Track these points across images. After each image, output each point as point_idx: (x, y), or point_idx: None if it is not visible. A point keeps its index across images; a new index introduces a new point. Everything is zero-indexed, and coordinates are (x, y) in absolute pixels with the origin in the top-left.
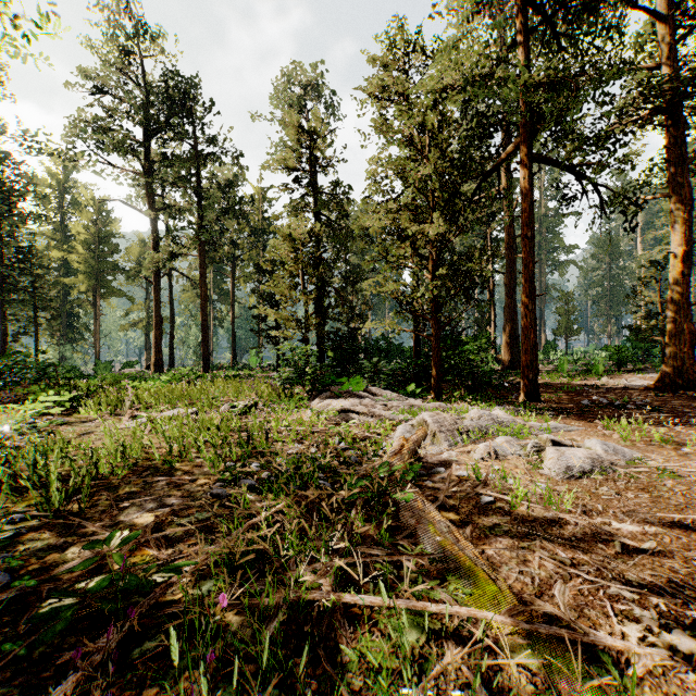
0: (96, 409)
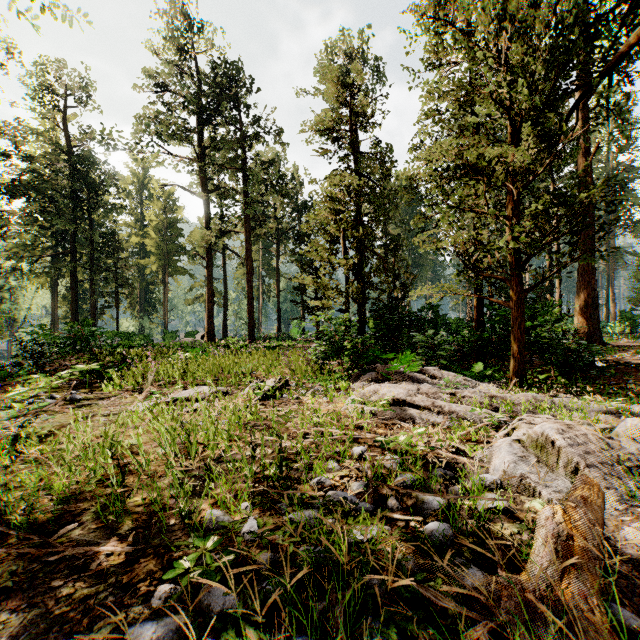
0: (119, 383)
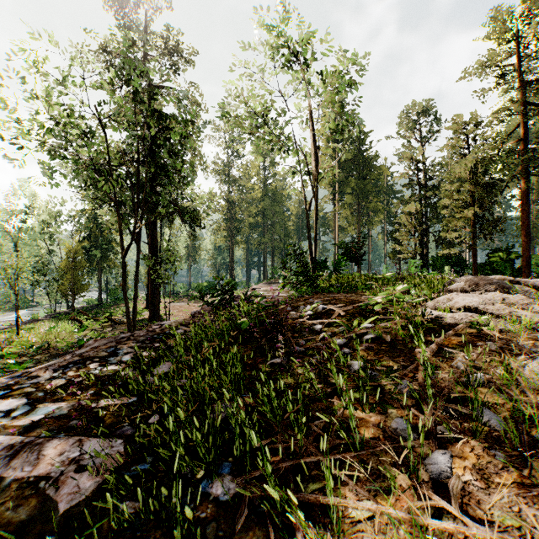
0: None
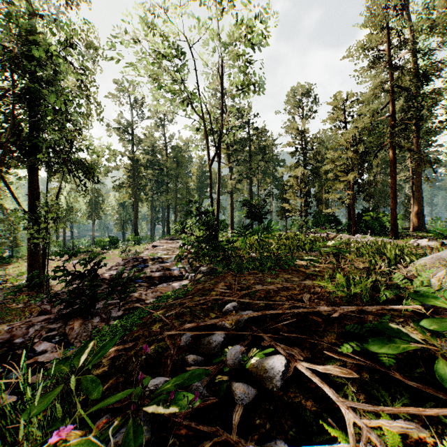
0: None
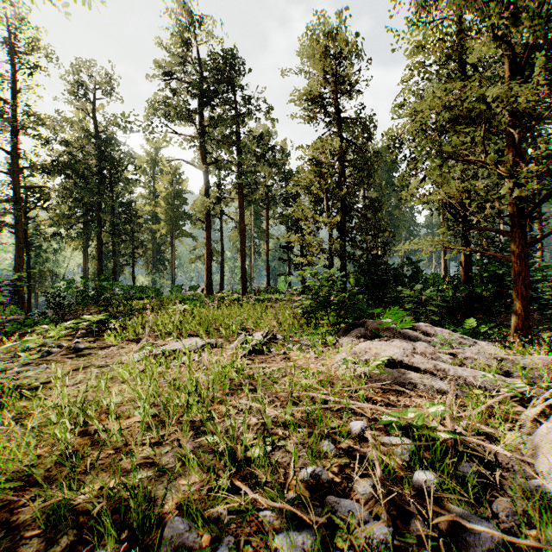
0: (120, 333)
